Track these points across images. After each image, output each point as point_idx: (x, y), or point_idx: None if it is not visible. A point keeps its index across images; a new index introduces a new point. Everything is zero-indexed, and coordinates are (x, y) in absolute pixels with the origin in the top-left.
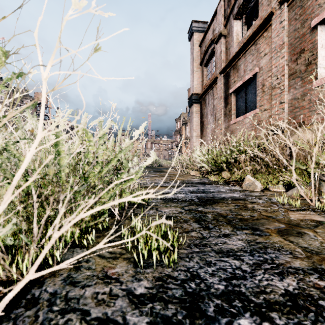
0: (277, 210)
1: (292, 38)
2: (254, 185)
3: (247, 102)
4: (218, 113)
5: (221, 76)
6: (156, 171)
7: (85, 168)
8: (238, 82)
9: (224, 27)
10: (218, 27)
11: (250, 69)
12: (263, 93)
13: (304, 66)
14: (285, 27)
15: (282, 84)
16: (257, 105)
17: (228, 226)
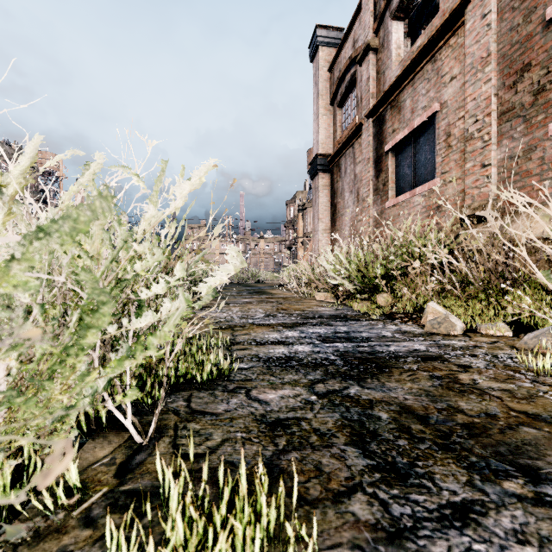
0: (536, 393)
1: (506, 45)
2: (448, 323)
3: (416, 168)
4: (364, 188)
5: (369, 122)
6: (253, 293)
7: (44, 294)
8: (401, 131)
9: (375, 35)
10: (363, 34)
11: (423, 107)
12: (448, 149)
13: (531, 95)
14: (492, 25)
15: (486, 130)
16: (436, 172)
17: (448, 460)
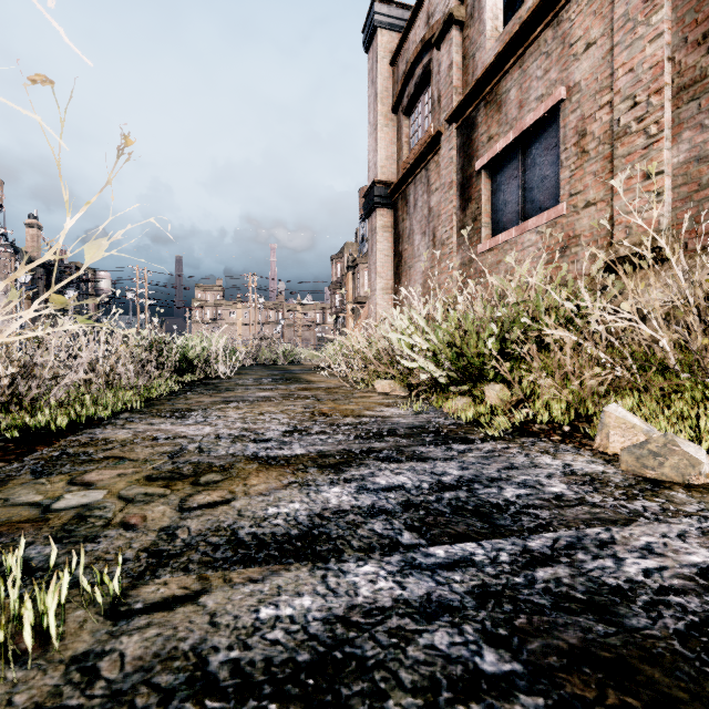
0: None
1: None
2: (680, 457)
3: (525, 192)
4: (443, 226)
5: (452, 128)
6: (279, 380)
7: None
8: (502, 138)
9: (459, 2)
10: (442, 2)
11: (539, 97)
12: (582, 156)
13: None
14: None
15: (653, 118)
16: (561, 193)
17: None
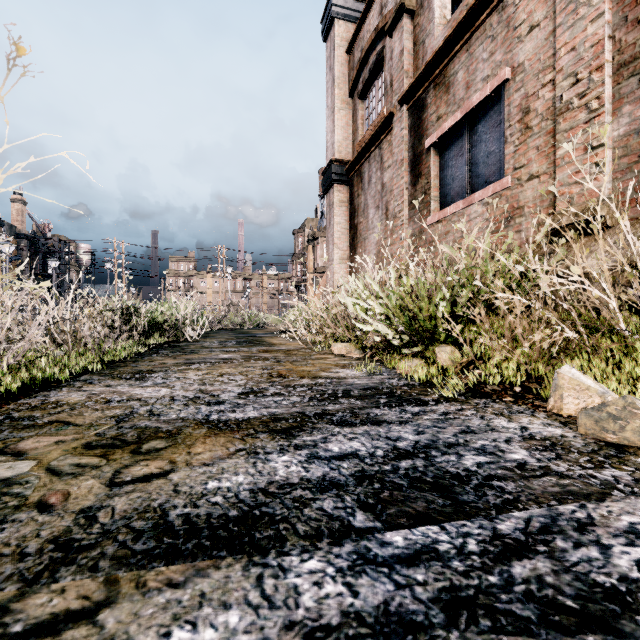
0: None
1: None
2: None
3: (472, 167)
4: (395, 200)
5: (403, 110)
6: (242, 343)
7: None
8: (450, 117)
9: None
10: None
11: (485, 78)
12: (525, 132)
13: None
14: None
15: (594, 93)
16: (506, 167)
17: None
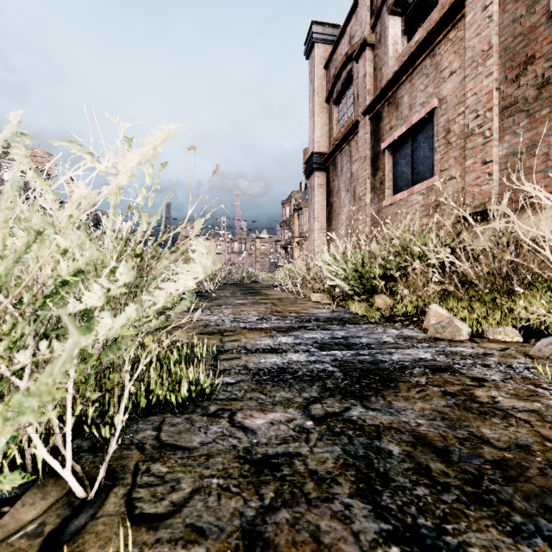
0: None
1: (509, 37)
2: (453, 327)
3: (414, 166)
4: (360, 187)
5: (366, 119)
6: (247, 294)
7: None
8: (399, 128)
9: (371, 30)
10: (359, 30)
11: (422, 103)
12: (447, 146)
13: (535, 89)
14: (493, 16)
15: (487, 126)
16: (435, 169)
17: (485, 521)
